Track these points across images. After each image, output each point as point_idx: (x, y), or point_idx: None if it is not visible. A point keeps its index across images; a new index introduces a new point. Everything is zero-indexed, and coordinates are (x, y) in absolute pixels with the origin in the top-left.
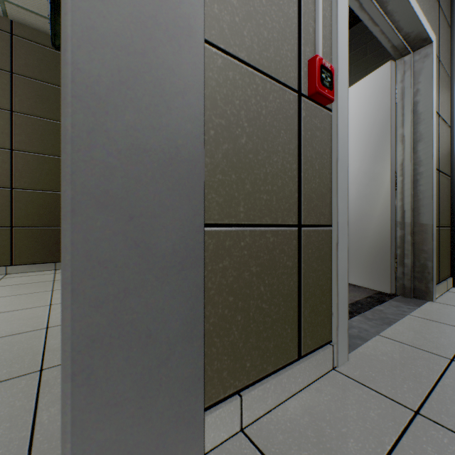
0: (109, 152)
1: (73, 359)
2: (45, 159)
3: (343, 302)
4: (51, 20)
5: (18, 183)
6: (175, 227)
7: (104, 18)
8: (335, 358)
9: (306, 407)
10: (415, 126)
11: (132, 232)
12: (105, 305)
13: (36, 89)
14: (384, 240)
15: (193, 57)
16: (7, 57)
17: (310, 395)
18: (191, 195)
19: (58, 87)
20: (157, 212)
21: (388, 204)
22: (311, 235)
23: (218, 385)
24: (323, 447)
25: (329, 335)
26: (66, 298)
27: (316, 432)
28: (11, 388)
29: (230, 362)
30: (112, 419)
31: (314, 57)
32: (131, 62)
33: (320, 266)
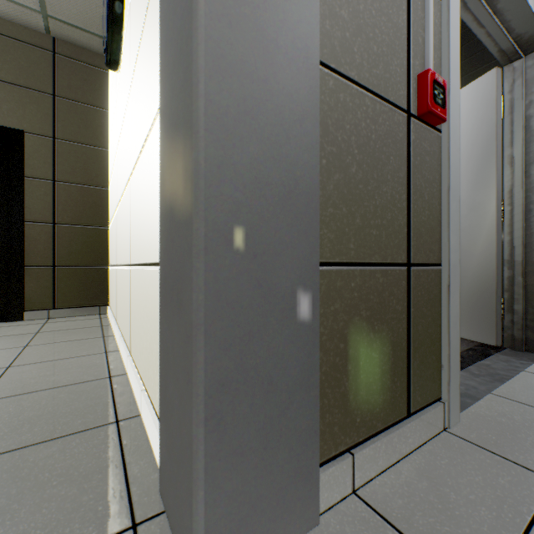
0: (235, 187)
1: (205, 403)
2: (88, 191)
3: (454, 353)
4: (108, 38)
5: (60, 218)
6: (293, 265)
7: (232, 46)
8: (446, 418)
9: (421, 470)
10: (528, 145)
11: (255, 271)
12: (232, 348)
13: (79, 112)
14: (487, 282)
15: (309, 81)
16: (49, 79)
17: (423, 458)
18: (308, 231)
19: (103, 109)
20: (277, 250)
21: (493, 239)
22: (420, 275)
23: (329, 441)
24: (452, 514)
25: (439, 391)
26: (199, 340)
27: (439, 498)
28: (91, 439)
29: (341, 416)
30: (238, 469)
31: (426, 71)
32: (254, 90)
33: (430, 312)
